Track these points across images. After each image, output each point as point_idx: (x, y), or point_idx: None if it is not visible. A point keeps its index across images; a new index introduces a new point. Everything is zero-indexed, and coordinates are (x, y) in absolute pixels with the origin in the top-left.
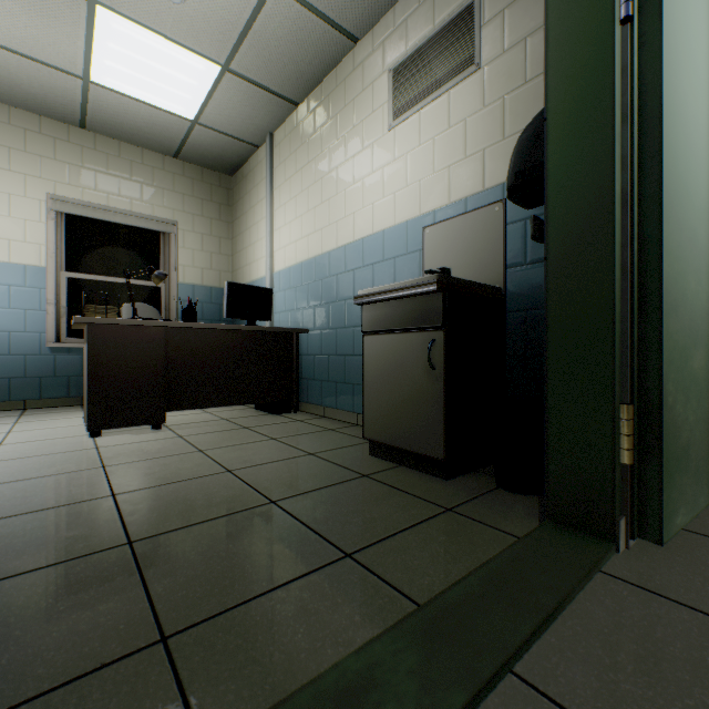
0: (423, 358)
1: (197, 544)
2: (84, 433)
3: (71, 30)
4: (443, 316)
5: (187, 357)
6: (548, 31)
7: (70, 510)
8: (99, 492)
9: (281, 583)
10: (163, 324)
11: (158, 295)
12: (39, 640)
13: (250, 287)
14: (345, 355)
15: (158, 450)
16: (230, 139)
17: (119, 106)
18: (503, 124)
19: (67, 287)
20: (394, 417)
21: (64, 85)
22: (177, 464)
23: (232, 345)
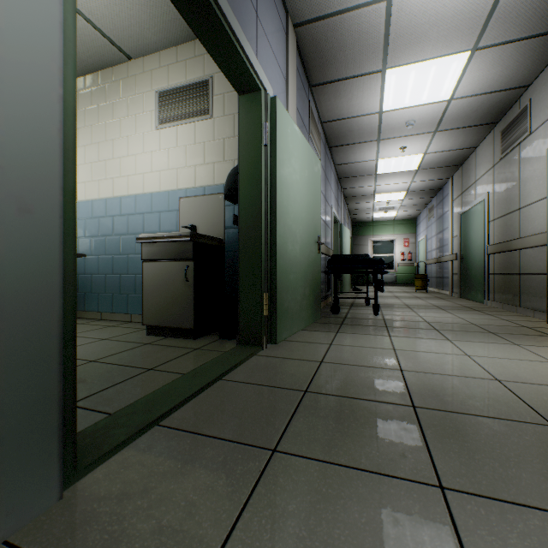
0: (182, 275)
1: None
2: None
3: None
4: (194, 253)
5: None
6: (240, 136)
7: None
8: None
9: (120, 382)
10: None
11: None
12: None
13: None
14: (120, 274)
15: None
16: None
17: None
18: (224, 153)
19: None
20: (165, 309)
21: None
22: None
23: None
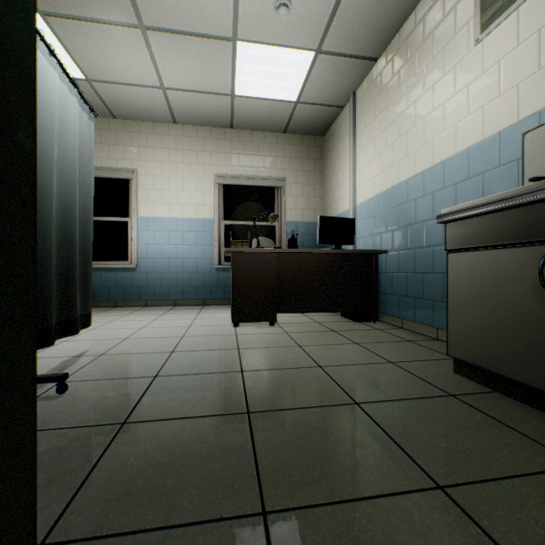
0: (530, 276)
1: (293, 428)
2: (230, 323)
3: (224, 66)
4: None
5: (291, 274)
6: None
7: (217, 377)
8: (233, 367)
9: (366, 495)
10: (275, 250)
11: (274, 231)
12: (188, 475)
13: (337, 219)
14: (423, 272)
15: (271, 341)
16: (322, 107)
17: (250, 107)
18: None
19: (223, 230)
20: (487, 338)
21: (222, 104)
22: (283, 354)
23: (322, 265)
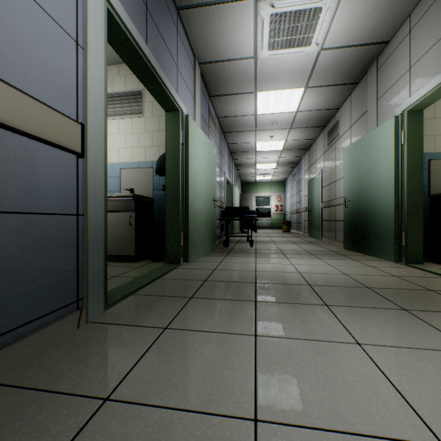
0: (127, 222)
1: None
2: None
3: None
4: (135, 207)
5: None
6: (166, 137)
7: None
8: None
9: None
10: None
11: None
12: None
13: None
14: None
15: None
16: None
17: None
18: (153, 141)
19: None
20: (114, 244)
21: None
22: None
23: None
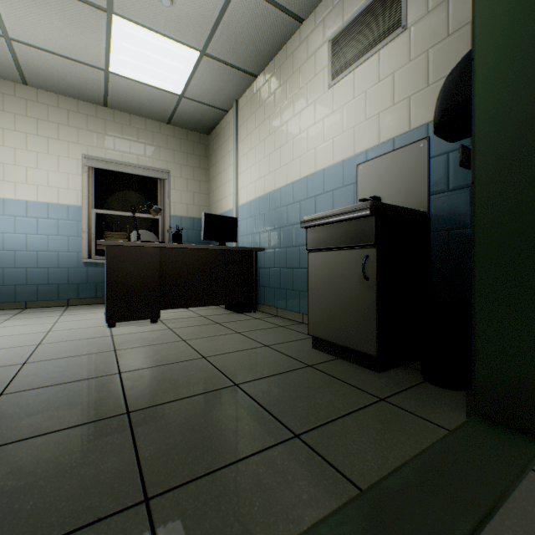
0: (358, 271)
1: (177, 417)
2: (104, 324)
3: (96, 35)
4: (376, 236)
5: (175, 269)
6: None
7: (89, 383)
8: (110, 370)
9: (241, 457)
10: (158, 245)
11: (157, 224)
12: (55, 491)
13: (221, 217)
14: (293, 268)
15: (154, 339)
16: (207, 107)
17: (129, 89)
18: (427, 73)
19: (95, 220)
20: (334, 318)
21: (93, 77)
22: (166, 350)
23: (207, 260)
